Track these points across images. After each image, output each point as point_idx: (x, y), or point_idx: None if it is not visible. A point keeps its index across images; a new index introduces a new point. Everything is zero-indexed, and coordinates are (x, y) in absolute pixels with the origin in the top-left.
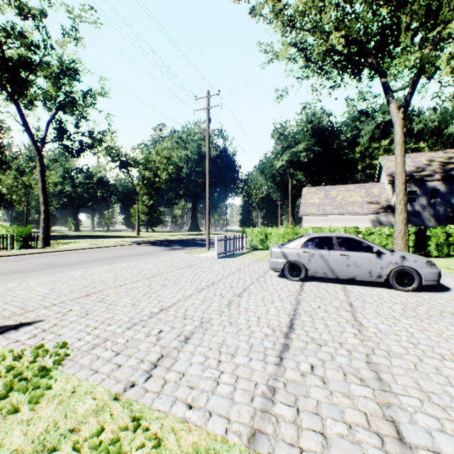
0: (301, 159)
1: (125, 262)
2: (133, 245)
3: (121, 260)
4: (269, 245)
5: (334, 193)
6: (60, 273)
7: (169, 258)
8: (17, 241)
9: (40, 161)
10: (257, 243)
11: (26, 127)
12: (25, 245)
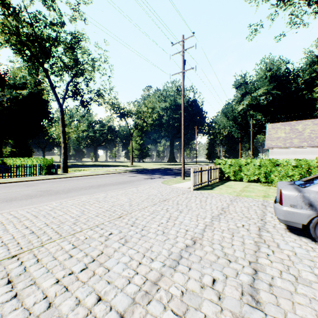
0: (260, 102)
1: (105, 192)
2: (123, 173)
3: (104, 189)
4: (243, 177)
5: (300, 127)
6: (38, 204)
7: (146, 188)
8: (43, 169)
9: (61, 111)
10: (230, 174)
11: (52, 87)
12: (49, 172)
